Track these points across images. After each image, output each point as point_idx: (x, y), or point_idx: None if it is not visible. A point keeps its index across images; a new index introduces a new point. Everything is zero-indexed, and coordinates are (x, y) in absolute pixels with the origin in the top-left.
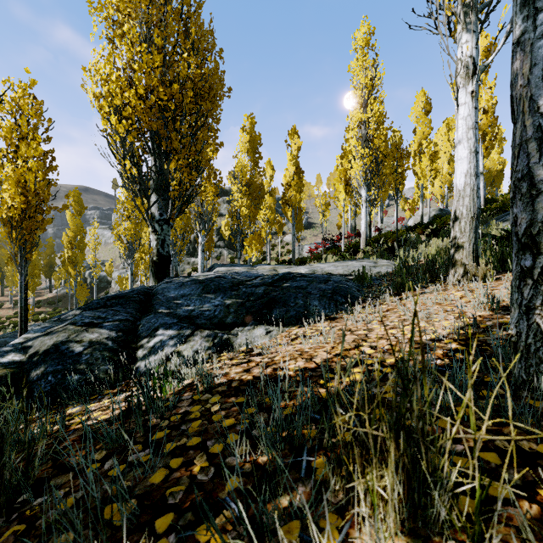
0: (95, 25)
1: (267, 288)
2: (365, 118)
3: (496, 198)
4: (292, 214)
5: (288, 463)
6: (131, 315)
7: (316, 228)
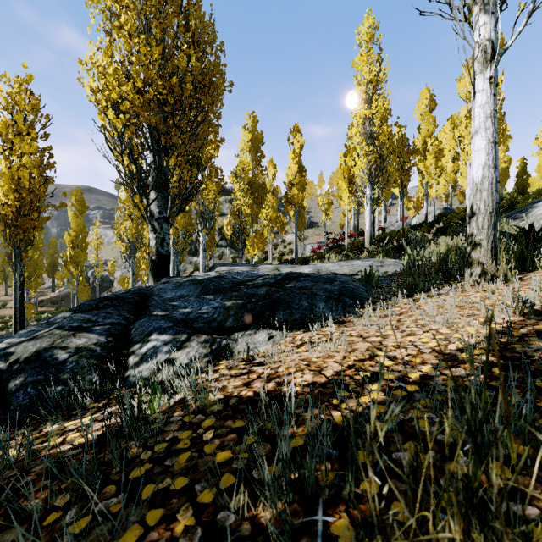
0: (92, 18)
1: (270, 288)
2: (369, 114)
3: (503, 197)
4: (294, 213)
5: (299, 524)
6: (124, 317)
7: (319, 227)
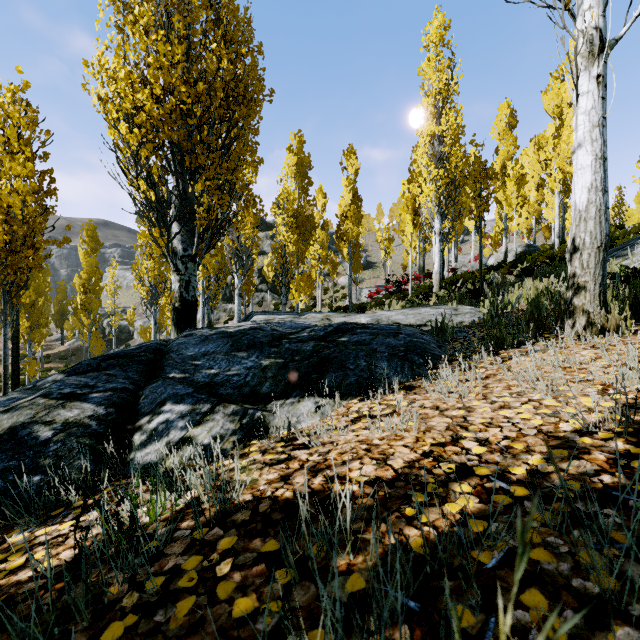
0: (101, 10)
1: (318, 343)
2: (438, 131)
3: None
4: (348, 251)
5: None
6: (131, 381)
7: (377, 269)
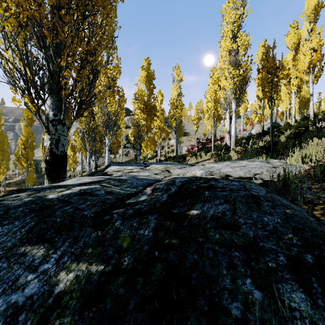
0: None
1: (161, 221)
2: (235, 47)
3: (317, 114)
4: (176, 124)
5: None
6: None
7: (190, 136)
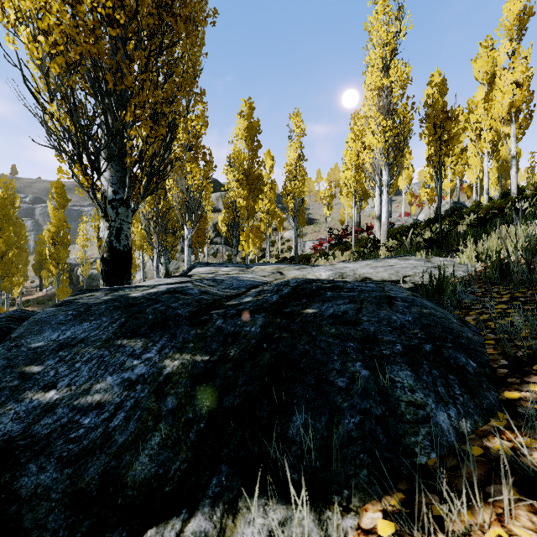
0: None
1: (270, 319)
2: (386, 83)
3: (524, 188)
4: (294, 206)
5: None
6: None
7: (318, 224)
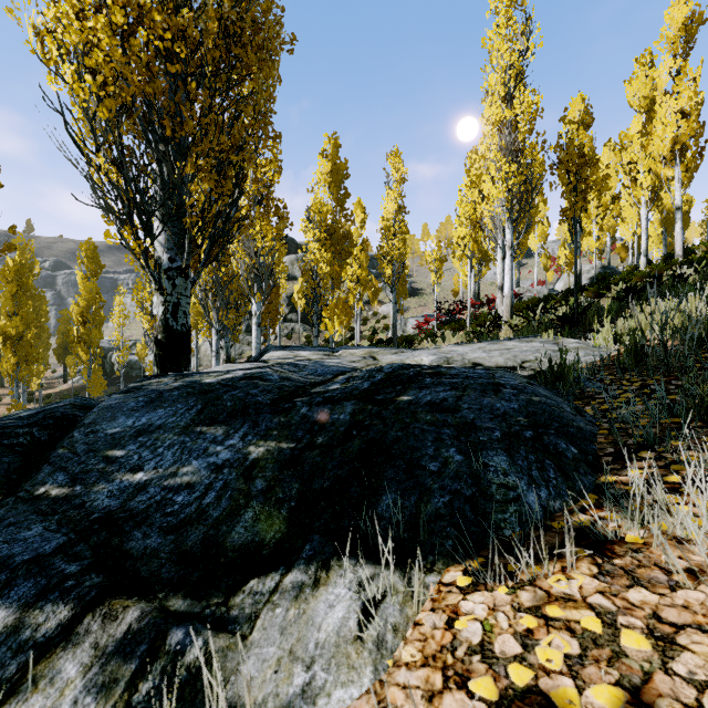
0: None
1: (360, 406)
2: (510, 116)
3: (694, 248)
4: (392, 273)
5: None
6: None
7: (423, 296)
